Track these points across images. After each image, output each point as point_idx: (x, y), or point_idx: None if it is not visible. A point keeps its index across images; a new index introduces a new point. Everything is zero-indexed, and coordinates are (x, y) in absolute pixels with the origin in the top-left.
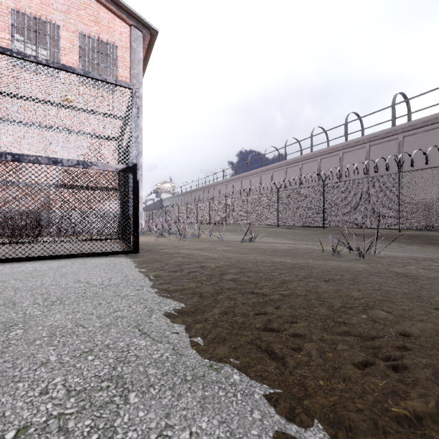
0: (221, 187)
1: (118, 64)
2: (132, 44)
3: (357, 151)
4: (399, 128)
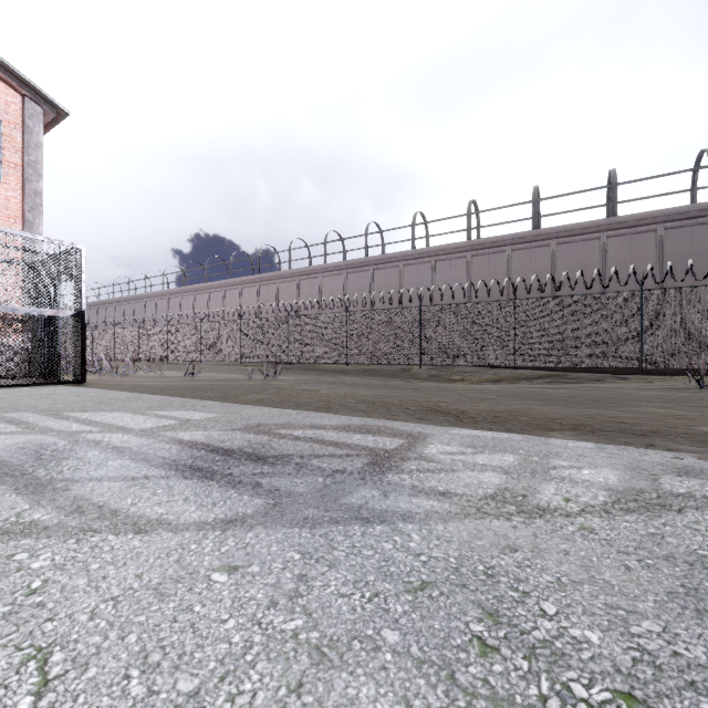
0: (159, 302)
1: (2, 145)
2: (27, 122)
3: (336, 277)
4: (370, 260)
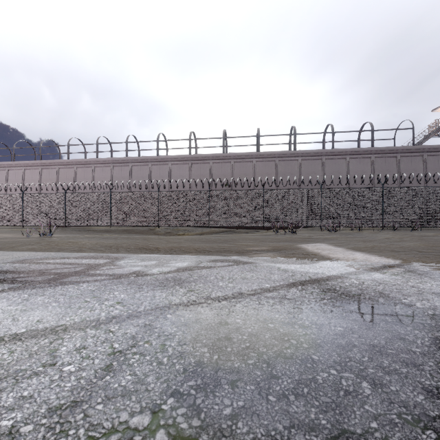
0: None
1: None
2: None
3: (105, 168)
4: (130, 159)
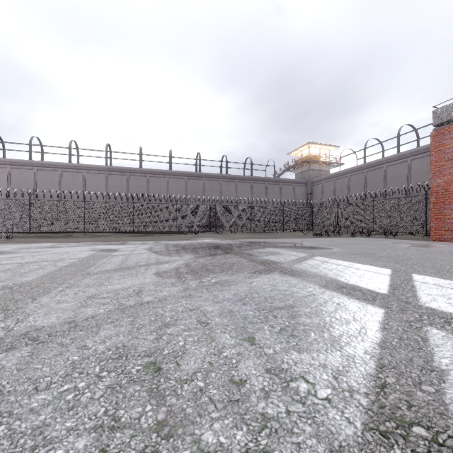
0: None
1: None
2: None
3: None
4: (35, 163)
